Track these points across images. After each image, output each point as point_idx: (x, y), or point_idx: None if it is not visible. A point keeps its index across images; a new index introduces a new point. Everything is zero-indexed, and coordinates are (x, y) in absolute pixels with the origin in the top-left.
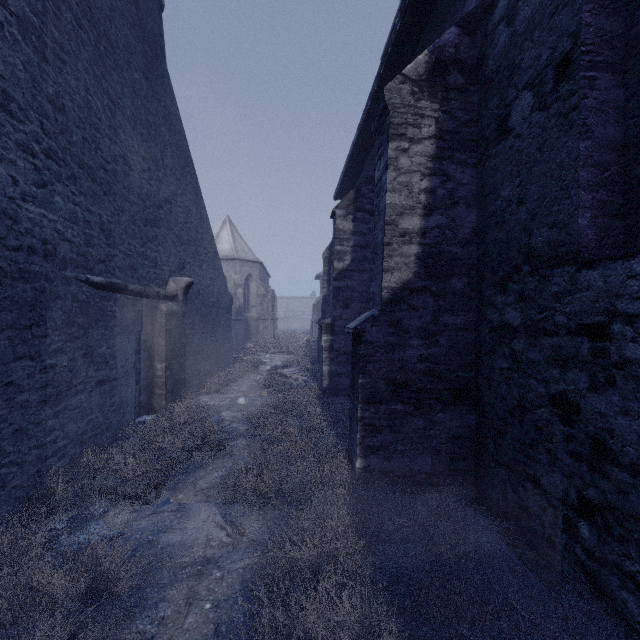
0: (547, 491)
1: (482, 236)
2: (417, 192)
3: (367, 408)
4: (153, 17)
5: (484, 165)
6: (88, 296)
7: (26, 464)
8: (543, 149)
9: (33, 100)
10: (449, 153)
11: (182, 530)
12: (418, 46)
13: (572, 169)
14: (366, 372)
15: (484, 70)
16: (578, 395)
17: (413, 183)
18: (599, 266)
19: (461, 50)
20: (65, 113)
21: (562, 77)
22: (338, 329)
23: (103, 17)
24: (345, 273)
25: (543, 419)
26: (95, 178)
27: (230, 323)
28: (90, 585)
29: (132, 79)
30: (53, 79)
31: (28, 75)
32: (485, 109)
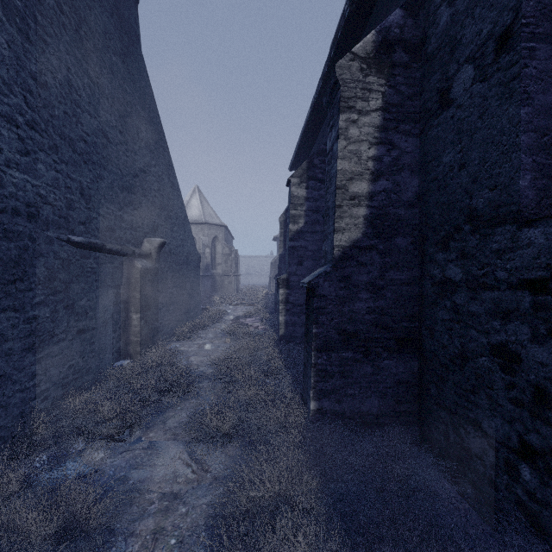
0: (488, 434)
1: (425, 199)
2: (365, 159)
3: (320, 355)
4: (129, 8)
5: (426, 134)
6: (69, 254)
7: (10, 406)
8: (484, 117)
9: (17, 76)
10: (394, 124)
11: (152, 467)
12: (364, 31)
13: (513, 134)
14: (319, 323)
15: (426, 48)
16: (519, 345)
17: (362, 151)
18: (540, 224)
19: (405, 30)
20: (47, 89)
21: (503, 49)
22: (293, 284)
23: (83, 5)
24: (299, 234)
25: (484, 367)
26: (76, 148)
27: (198, 278)
28: (63, 522)
29: (110, 62)
30: (36, 58)
31: (12, 53)
32: (427, 83)
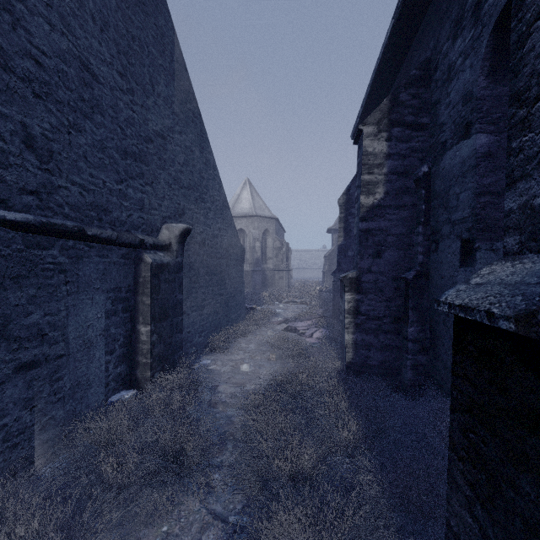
0: None
1: None
2: None
3: None
4: None
5: None
6: None
7: None
8: None
9: None
10: None
11: None
12: None
13: None
14: None
15: None
16: None
17: None
18: None
19: None
20: None
21: None
22: (366, 285)
23: None
24: (376, 210)
25: None
26: (12, 66)
27: (242, 275)
28: None
29: None
30: None
31: None
32: None
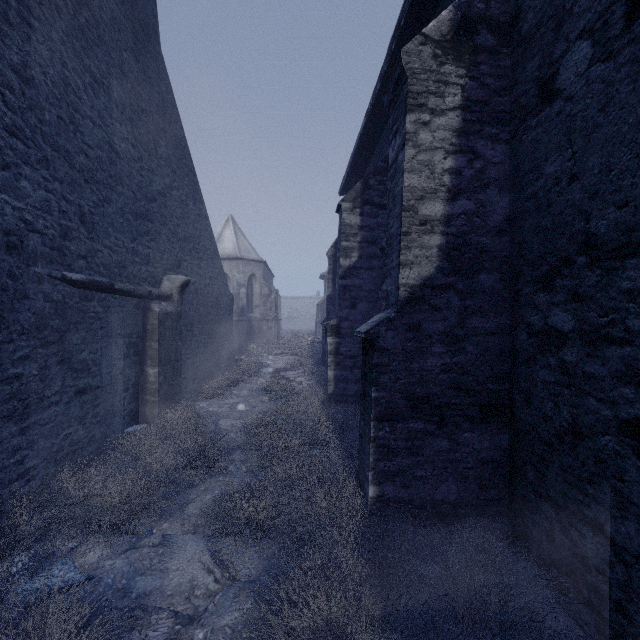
0: (615, 542)
1: (518, 224)
2: (440, 172)
3: (381, 427)
4: None
5: (520, 139)
6: (65, 295)
7: None
8: (608, 109)
9: None
10: (477, 127)
11: (163, 572)
12: (434, 17)
13: None
14: (380, 384)
15: (520, 27)
16: None
17: (435, 162)
18: None
19: (492, 5)
20: (35, 86)
21: (638, 12)
22: (344, 331)
23: None
24: (352, 271)
25: (608, 450)
26: (74, 163)
27: (231, 324)
28: None
29: (120, 59)
30: (19, 46)
31: None
32: (522, 73)
